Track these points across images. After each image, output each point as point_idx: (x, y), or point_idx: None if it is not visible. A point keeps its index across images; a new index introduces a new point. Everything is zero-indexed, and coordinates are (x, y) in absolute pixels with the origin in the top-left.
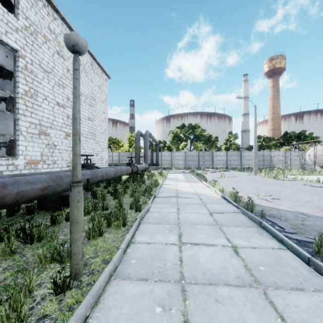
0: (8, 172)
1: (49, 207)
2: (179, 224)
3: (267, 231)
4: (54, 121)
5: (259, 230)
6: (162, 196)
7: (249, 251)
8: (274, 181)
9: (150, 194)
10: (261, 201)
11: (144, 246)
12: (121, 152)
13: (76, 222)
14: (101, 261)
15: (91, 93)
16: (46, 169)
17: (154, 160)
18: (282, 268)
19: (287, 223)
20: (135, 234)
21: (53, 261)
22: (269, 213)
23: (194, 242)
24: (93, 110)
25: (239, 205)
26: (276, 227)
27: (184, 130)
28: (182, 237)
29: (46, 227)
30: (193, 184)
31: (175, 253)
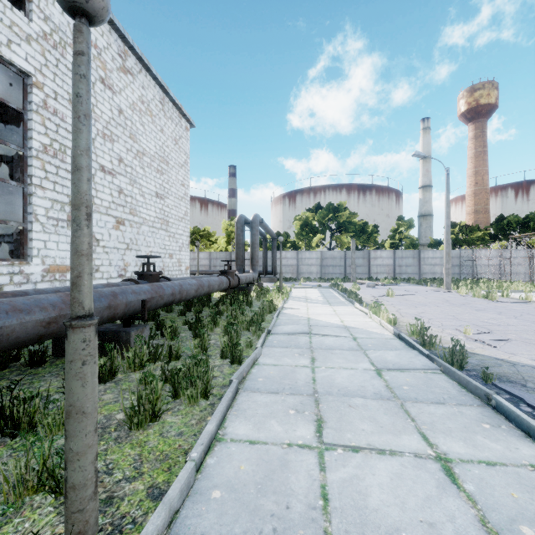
0: (13, 287)
1: None
2: (317, 394)
3: (508, 419)
4: (96, 198)
5: (487, 414)
6: (282, 331)
7: (479, 472)
8: (487, 304)
9: (259, 327)
10: (474, 345)
11: (243, 449)
12: (213, 252)
13: (79, 412)
14: (145, 489)
15: (160, 150)
16: None
17: (268, 265)
18: None
19: None
20: (226, 418)
21: (39, 490)
22: (498, 371)
23: (350, 443)
24: (164, 180)
25: (432, 352)
26: (524, 407)
27: (320, 215)
28: (324, 430)
29: (44, 404)
30: (337, 309)
31: (311, 473)
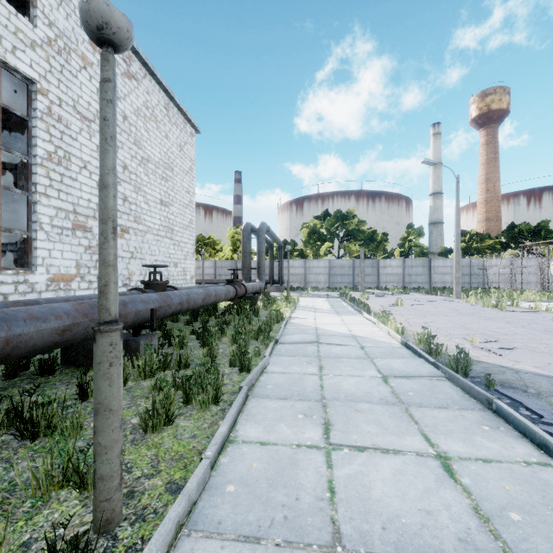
0: (18, 296)
1: (83, 361)
2: (325, 400)
3: (507, 421)
4: None
5: (488, 417)
6: (289, 340)
7: (476, 468)
8: (496, 314)
9: (267, 336)
10: (480, 353)
11: (254, 449)
12: (218, 261)
13: (107, 409)
14: (163, 485)
15: (165, 157)
16: (86, 291)
17: (275, 274)
18: None
19: (544, 403)
20: (237, 422)
21: (65, 485)
22: (501, 378)
23: (356, 444)
24: (168, 187)
25: (438, 360)
26: (523, 411)
27: (328, 223)
28: (331, 432)
29: (62, 408)
30: (345, 319)
31: (319, 470)
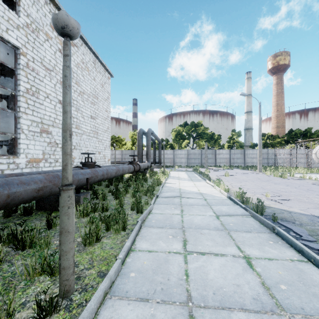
0: (9, 171)
1: (48, 208)
2: (184, 228)
3: (282, 239)
4: (56, 119)
5: (272, 236)
6: (164, 195)
7: (264, 263)
8: (281, 180)
9: (152, 193)
10: (270, 202)
11: (145, 254)
12: (124, 150)
13: (66, 231)
14: (96, 273)
15: (93, 91)
16: (48, 168)
17: (156, 158)
18: (308, 288)
19: (304, 229)
20: (135, 240)
21: (43, 273)
22: (281, 216)
23: (200, 251)
24: (95, 108)
25: (247, 206)
26: (292, 233)
27: (186, 129)
28: (187, 245)
29: (39, 232)
30: (196, 183)
31: (180, 265)
